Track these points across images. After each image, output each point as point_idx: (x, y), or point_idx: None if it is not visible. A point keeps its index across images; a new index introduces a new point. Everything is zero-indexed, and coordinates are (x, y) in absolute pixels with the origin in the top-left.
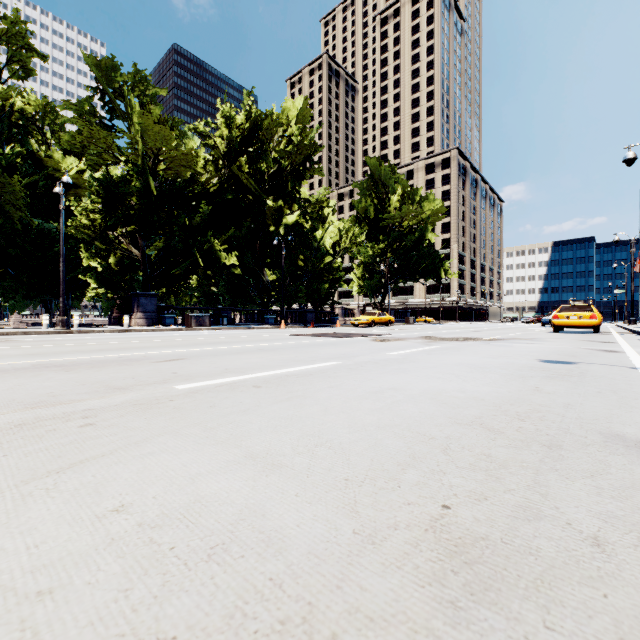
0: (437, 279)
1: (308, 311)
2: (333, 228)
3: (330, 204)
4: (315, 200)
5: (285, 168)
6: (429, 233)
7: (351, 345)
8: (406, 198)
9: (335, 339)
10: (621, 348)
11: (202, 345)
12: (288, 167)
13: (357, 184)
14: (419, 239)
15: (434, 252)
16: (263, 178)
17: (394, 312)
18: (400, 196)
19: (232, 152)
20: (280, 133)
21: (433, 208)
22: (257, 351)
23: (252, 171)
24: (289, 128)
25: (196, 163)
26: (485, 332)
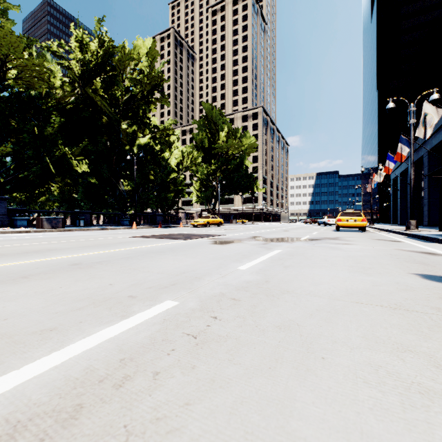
0: (251, 193)
1: (158, 214)
2: (177, 152)
3: (175, 133)
4: (163, 127)
5: (136, 95)
6: (246, 160)
7: (192, 251)
8: (231, 134)
9: (176, 242)
10: (426, 249)
11: (2, 257)
12: (139, 95)
13: (196, 121)
14: (239, 164)
15: (249, 174)
16: (118, 103)
17: (222, 216)
18: (226, 133)
19: (85, 73)
20: (132, 67)
21: (249, 143)
22: (63, 270)
23: (108, 96)
24: (140, 64)
25: (53, 82)
26: (292, 231)
